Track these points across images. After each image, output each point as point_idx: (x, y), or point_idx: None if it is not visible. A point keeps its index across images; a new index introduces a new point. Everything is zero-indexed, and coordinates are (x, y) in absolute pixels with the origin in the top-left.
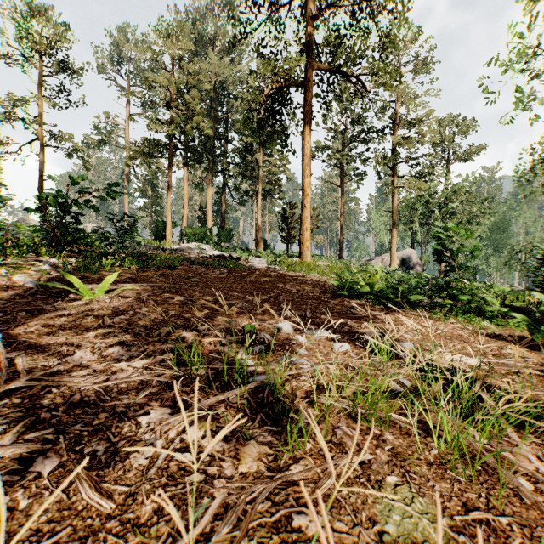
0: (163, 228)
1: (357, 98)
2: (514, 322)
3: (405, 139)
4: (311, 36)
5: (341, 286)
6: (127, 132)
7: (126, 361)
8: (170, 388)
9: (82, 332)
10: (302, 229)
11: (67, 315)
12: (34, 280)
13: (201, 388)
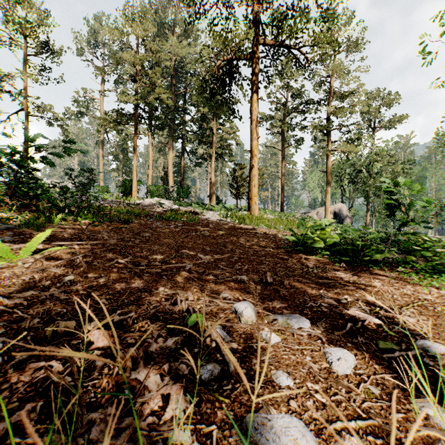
0: (130, 185)
1: (296, 75)
2: None
3: (338, 109)
4: (259, 14)
5: (295, 241)
6: (101, 105)
7: None
8: None
9: None
10: (250, 186)
11: None
12: None
13: None
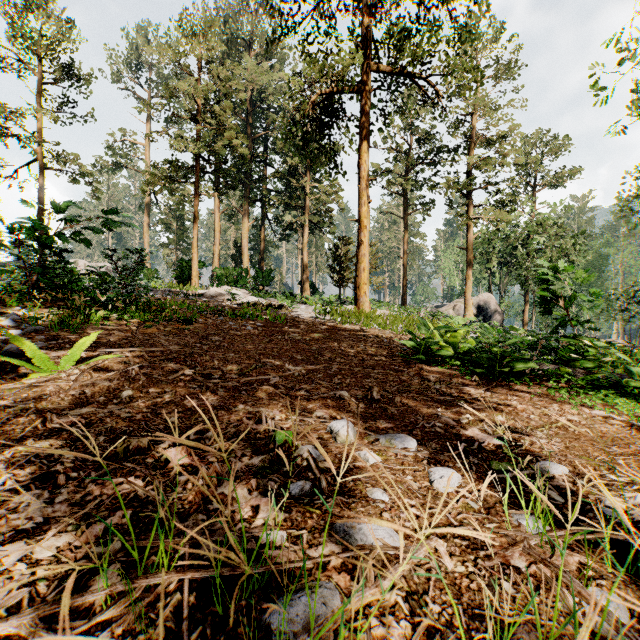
0: (189, 268)
1: (424, 111)
2: None
3: (482, 160)
4: (370, 30)
5: (415, 348)
6: (147, 153)
7: (28, 537)
8: None
9: None
10: (358, 270)
11: None
12: None
13: None
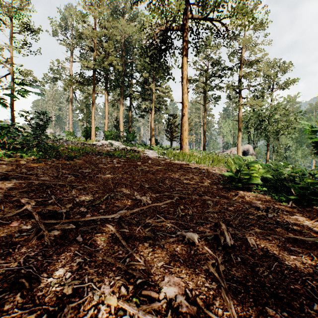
0: (90, 131)
1: (215, 48)
2: None
3: (248, 73)
4: None
5: (233, 177)
6: (70, 72)
7: None
8: None
9: None
10: (182, 130)
11: None
12: None
13: None
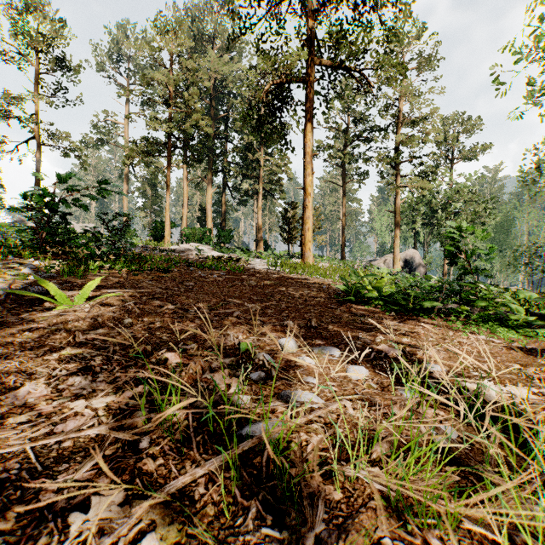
0: (162, 228)
1: (359, 96)
2: (543, 333)
3: (408, 138)
4: (313, 31)
5: (347, 291)
6: (126, 131)
7: (85, 398)
8: (133, 446)
9: (43, 353)
10: (303, 230)
11: (33, 330)
12: (6, 287)
13: (176, 447)
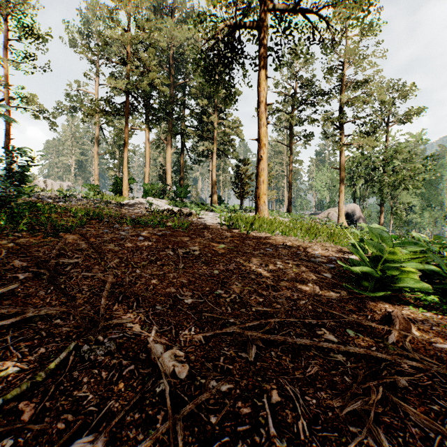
0: (122, 184)
1: (305, 63)
2: None
3: (355, 97)
4: None
5: (368, 275)
6: (96, 99)
7: None
8: None
9: None
10: (258, 182)
11: None
12: None
13: None
